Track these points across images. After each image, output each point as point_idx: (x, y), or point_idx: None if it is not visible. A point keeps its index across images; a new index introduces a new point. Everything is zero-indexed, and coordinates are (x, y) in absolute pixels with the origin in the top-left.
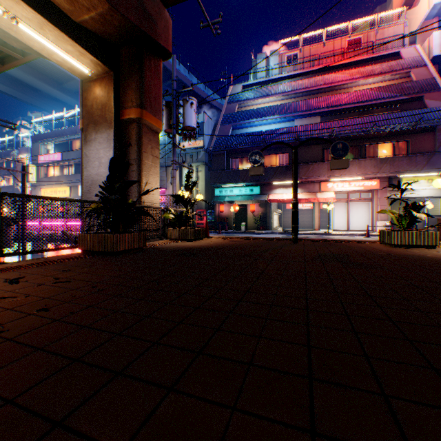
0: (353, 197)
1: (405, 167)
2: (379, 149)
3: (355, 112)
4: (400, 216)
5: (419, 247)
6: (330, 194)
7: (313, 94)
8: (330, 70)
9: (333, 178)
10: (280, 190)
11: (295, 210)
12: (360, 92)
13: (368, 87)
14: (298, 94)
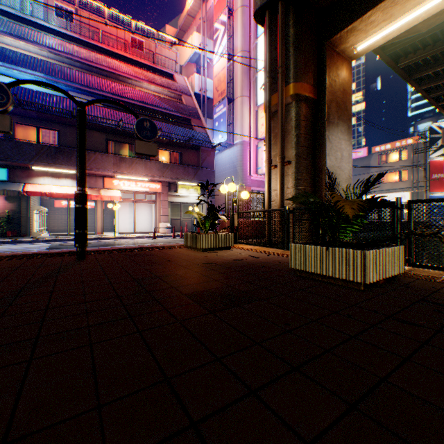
0: (138, 198)
1: (182, 175)
2: (162, 155)
3: (141, 112)
4: (205, 218)
5: (221, 249)
6: (117, 193)
7: (96, 73)
8: (114, 57)
9: (120, 174)
10: (48, 180)
11: (82, 206)
12: (146, 94)
13: (152, 93)
14: (74, 62)
